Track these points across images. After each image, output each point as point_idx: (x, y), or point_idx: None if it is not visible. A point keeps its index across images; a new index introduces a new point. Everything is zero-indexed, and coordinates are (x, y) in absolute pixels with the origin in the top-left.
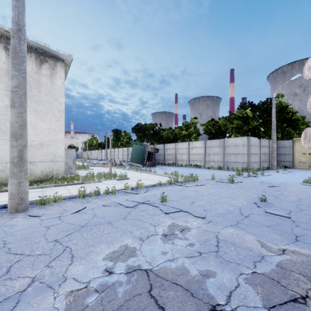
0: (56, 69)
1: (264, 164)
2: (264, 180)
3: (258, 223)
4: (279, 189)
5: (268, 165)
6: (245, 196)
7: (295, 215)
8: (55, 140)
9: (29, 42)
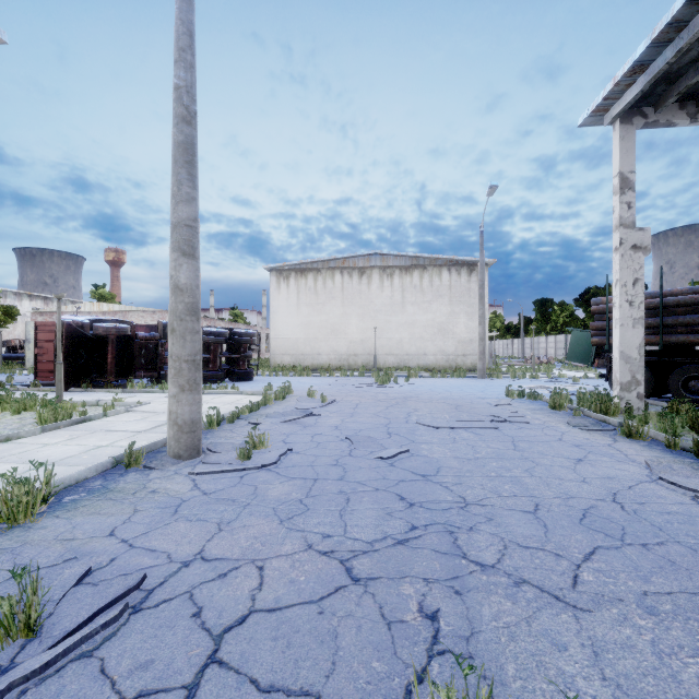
0: None
1: None
2: None
3: None
4: None
5: None
6: None
7: None
8: None
9: (464, 260)
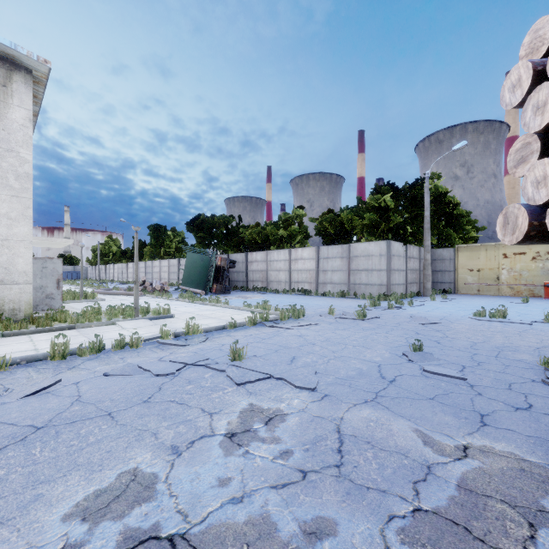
0: (10, 87)
1: (412, 287)
2: (414, 313)
3: (414, 394)
4: (440, 328)
5: (419, 289)
6: (386, 342)
7: (473, 375)
8: (8, 237)
9: None
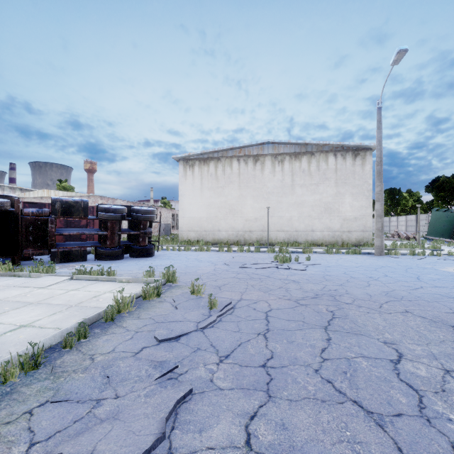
0: (365, 158)
1: None
2: None
3: None
4: None
5: None
6: None
7: None
8: (365, 214)
9: (349, 145)
